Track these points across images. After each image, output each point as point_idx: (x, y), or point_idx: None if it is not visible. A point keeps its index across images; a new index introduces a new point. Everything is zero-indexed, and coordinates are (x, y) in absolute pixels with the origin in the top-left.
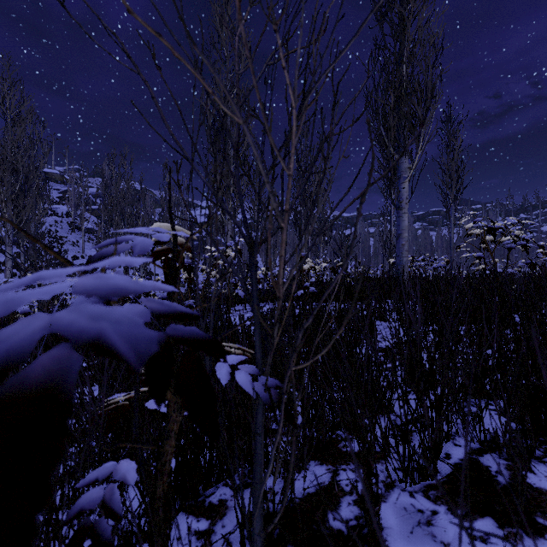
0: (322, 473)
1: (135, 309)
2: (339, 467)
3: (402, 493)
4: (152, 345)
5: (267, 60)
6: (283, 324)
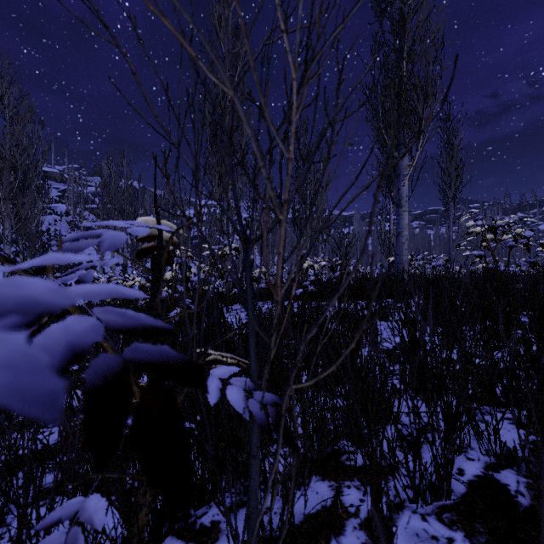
0: (324, 490)
1: (81, 325)
2: (343, 484)
3: (412, 516)
4: (50, 408)
5: (264, 39)
6: (281, 331)
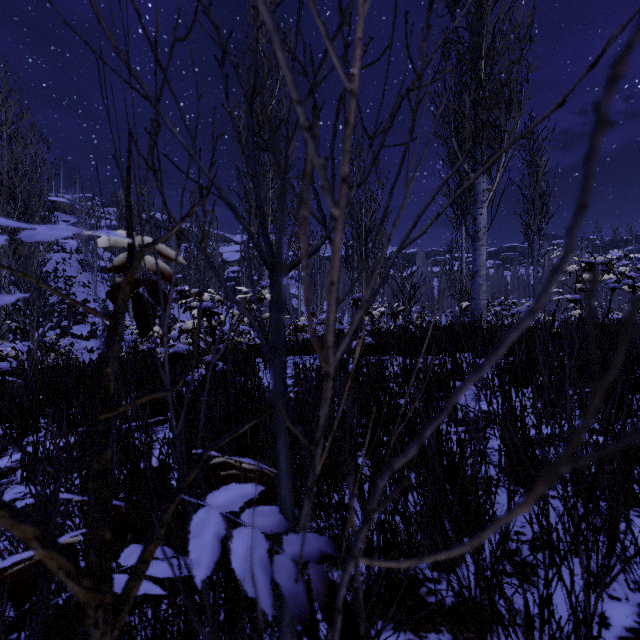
0: None
1: None
2: (425, 638)
3: None
4: None
5: None
6: (335, 426)
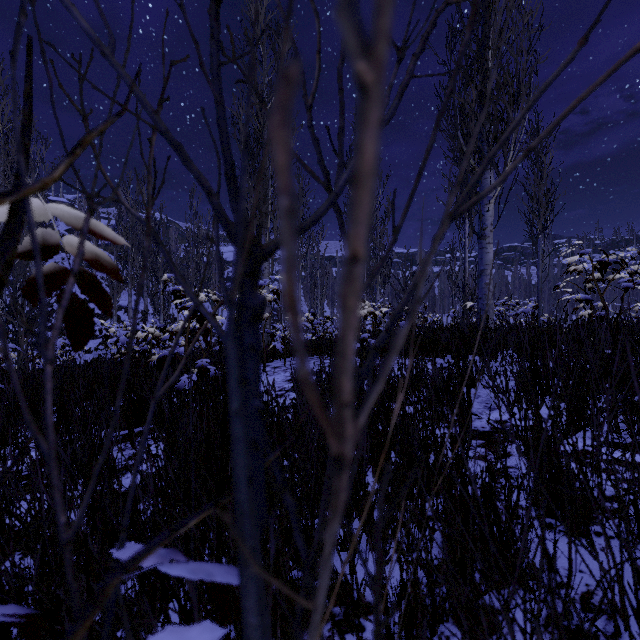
0: None
1: None
2: None
3: None
4: None
5: None
6: (352, 545)
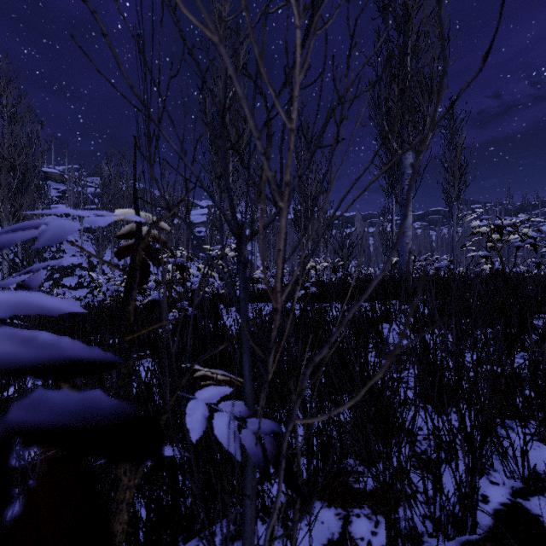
0: (330, 519)
1: None
2: (351, 512)
3: None
4: None
5: (263, 8)
6: (282, 345)
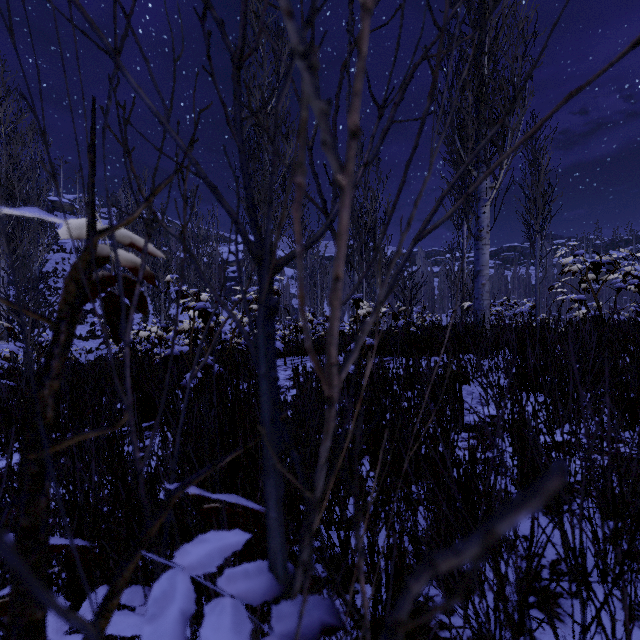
0: None
1: None
2: None
3: None
4: None
5: None
6: (339, 463)
